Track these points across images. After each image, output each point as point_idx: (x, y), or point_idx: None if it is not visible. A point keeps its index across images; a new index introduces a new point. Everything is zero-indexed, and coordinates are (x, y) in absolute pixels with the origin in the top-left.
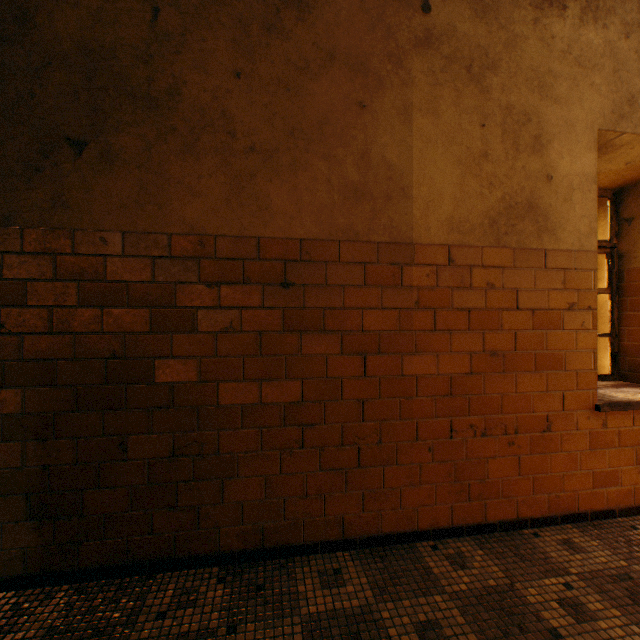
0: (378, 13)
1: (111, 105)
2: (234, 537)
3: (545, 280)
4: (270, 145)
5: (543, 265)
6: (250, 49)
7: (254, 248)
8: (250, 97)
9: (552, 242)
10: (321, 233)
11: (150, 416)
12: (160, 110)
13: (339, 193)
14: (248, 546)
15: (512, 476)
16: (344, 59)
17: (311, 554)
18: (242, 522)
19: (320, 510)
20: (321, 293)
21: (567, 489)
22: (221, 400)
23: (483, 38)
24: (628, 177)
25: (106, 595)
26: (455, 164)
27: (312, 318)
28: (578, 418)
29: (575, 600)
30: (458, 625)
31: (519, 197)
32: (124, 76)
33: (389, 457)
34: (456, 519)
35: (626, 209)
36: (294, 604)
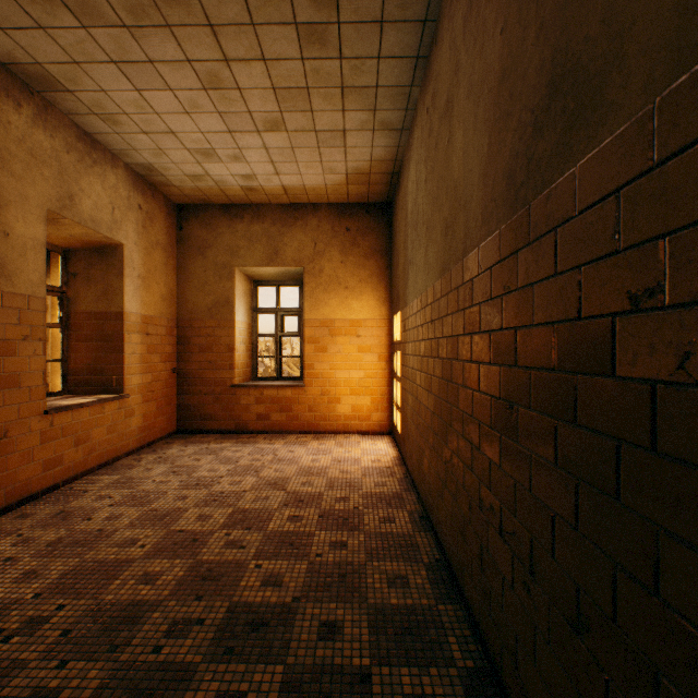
0: None
1: None
2: None
3: (4, 316)
4: None
5: (2, 304)
6: None
7: None
8: None
9: (11, 286)
10: None
11: None
12: None
13: None
14: None
15: None
16: None
17: None
18: None
19: None
20: None
21: (24, 479)
22: None
23: None
24: (75, 244)
25: None
26: None
27: None
28: (33, 423)
29: (27, 538)
30: None
31: None
32: None
33: None
34: None
35: (74, 266)
36: None
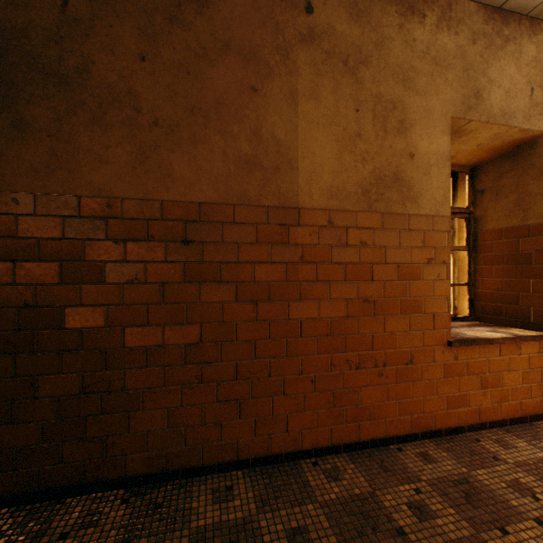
0: (268, 11)
1: (23, 79)
2: (139, 462)
3: (408, 239)
4: (172, 120)
5: (407, 227)
6: (154, 36)
7: (158, 210)
8: (154, 78)
9: (414, 208)
10: (218, 198)
11: (60, 358)
12: (70, 86)
13: (234, 164)
14: (152, 470)
15: (381, 401)
16: (238, 49)
17: (209, 474)
18: (147, 449)
19: (217, 436)
20: (218, 249)
21: (426, 411)
22: (127, 343)
23: (357, 37)
24: (480, 156)
25: (15, 520)
26: (334, 142)
27: (210, 271)
28: (435, 352)
29: (421, 502)
30: (323, 529)
31: (387, 171)
32: (36, 54)
33: (278, 389)
34: (335, 439)
35: (480, 182)
36: (186, 519)
